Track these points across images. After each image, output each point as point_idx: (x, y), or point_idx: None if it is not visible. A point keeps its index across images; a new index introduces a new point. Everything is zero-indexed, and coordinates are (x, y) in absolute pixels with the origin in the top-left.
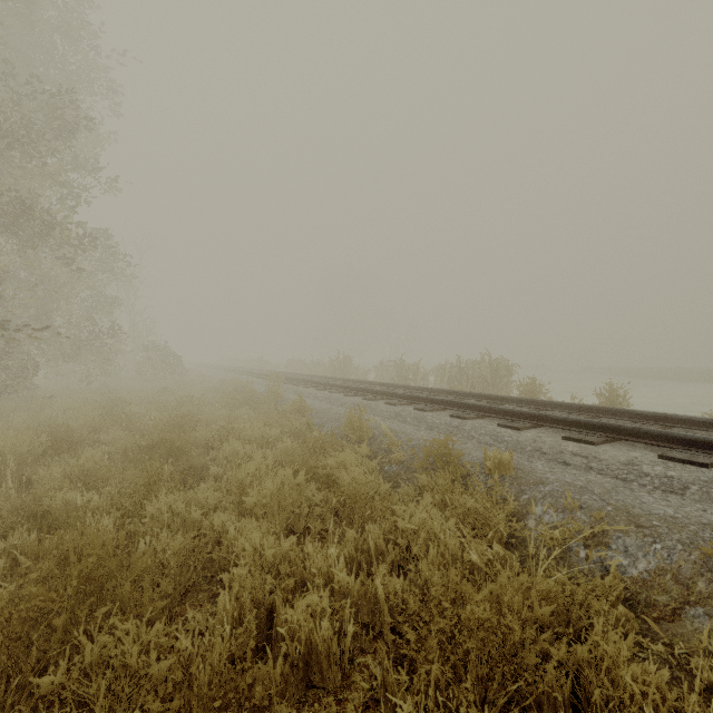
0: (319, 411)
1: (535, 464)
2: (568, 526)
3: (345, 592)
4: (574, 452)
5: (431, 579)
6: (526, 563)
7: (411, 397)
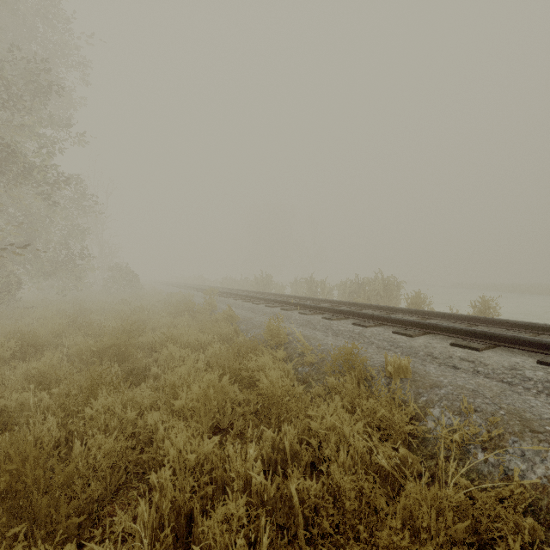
0: (245, 319)
1: (428, 367)
2: (465, 428)
3: (262, 494)
4: (462, 357)
5: (343, 488)
6: (427, 462)
7: (320, 308)
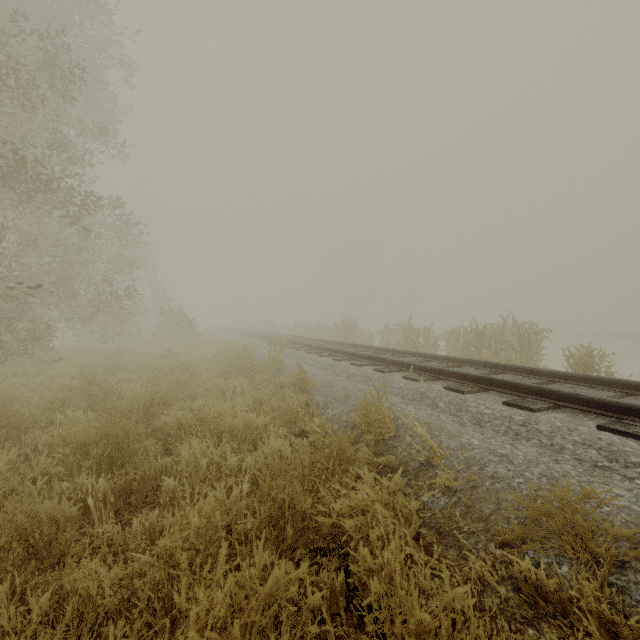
0: (322, 385)
1: None
2: None
3: None
4: None
5: None
6: None
7: (436, 370)
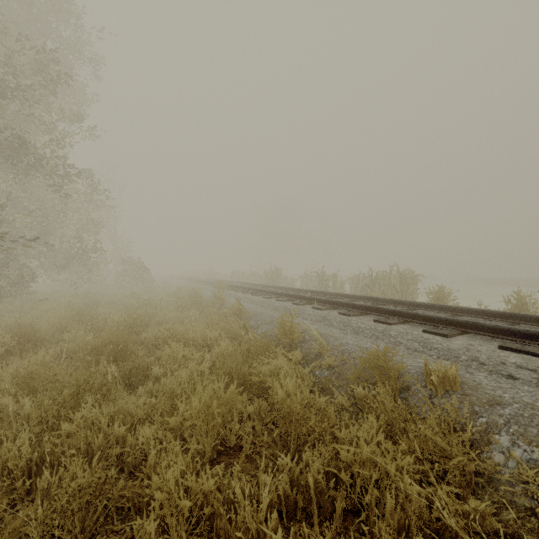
0: (254, 314)
1: (477, 376)
2: None
3: None
4: (518, 365)
5: None
6: (502, 514)
7: (335, 302)
